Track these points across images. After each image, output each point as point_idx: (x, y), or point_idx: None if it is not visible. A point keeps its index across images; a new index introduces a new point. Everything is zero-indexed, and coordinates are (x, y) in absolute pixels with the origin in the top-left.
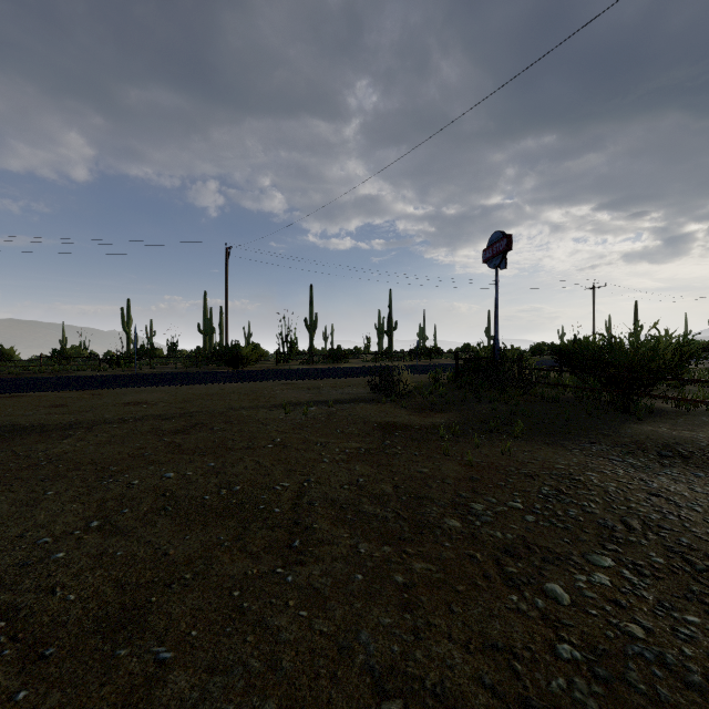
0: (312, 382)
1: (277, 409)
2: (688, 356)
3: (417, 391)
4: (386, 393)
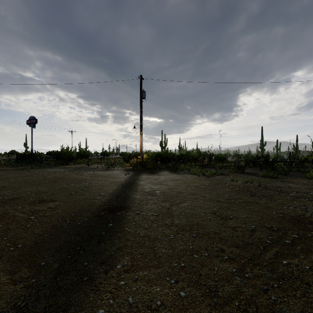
0: None
1: None
2: (87, 155)
3: (1, 165)
4: None
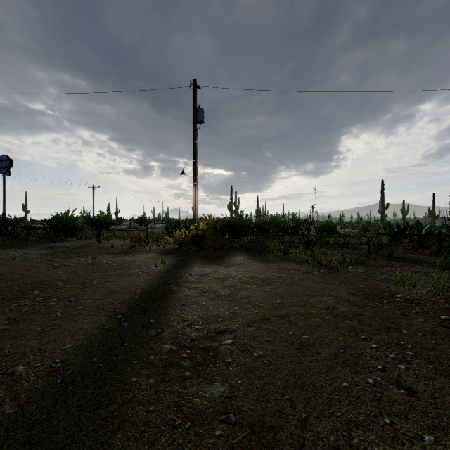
0: None
1: None
2: (110, 223)
3: None
4: None
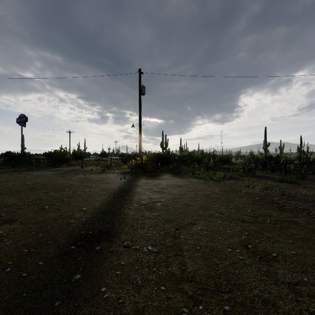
0: None
1: None
2: (84, 156)
3: None
4: None
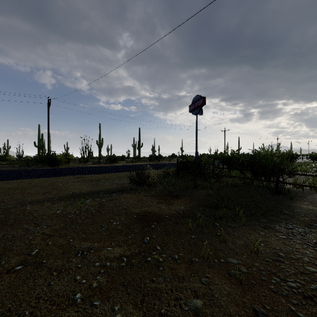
0: (95, 176)
1: (60, 201)
2: None
3: (157, 181)
4: (140, 184)
